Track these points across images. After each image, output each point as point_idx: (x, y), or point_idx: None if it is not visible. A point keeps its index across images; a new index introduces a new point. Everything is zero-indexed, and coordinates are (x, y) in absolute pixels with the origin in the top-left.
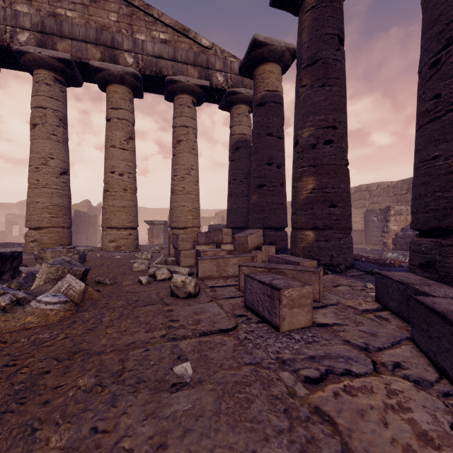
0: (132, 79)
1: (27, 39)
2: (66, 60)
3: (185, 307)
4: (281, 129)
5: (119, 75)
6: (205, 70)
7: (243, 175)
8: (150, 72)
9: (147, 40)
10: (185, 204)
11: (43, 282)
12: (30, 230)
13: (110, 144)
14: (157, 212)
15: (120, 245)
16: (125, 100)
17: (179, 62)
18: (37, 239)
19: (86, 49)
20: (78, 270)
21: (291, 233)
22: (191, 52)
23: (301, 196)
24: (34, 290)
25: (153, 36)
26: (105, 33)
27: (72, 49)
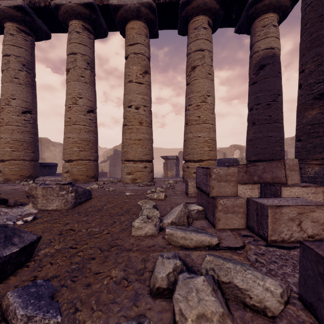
0: (146, 11)
1: None
2: (90, 4)
3: None
4: None
5: (135, 8)
6: None
7: (271, 97)
8: None
9: None
10: (200, 135)
11: None
12: (65, 162)
13: (127, 79)
14: (170, 151)
15: (136, 178)
16: (141, 35)
17: None
18: (69, 170)
19: None
20: None
21: None
22: None
23: None
24: None
25: None
26: None
27: None
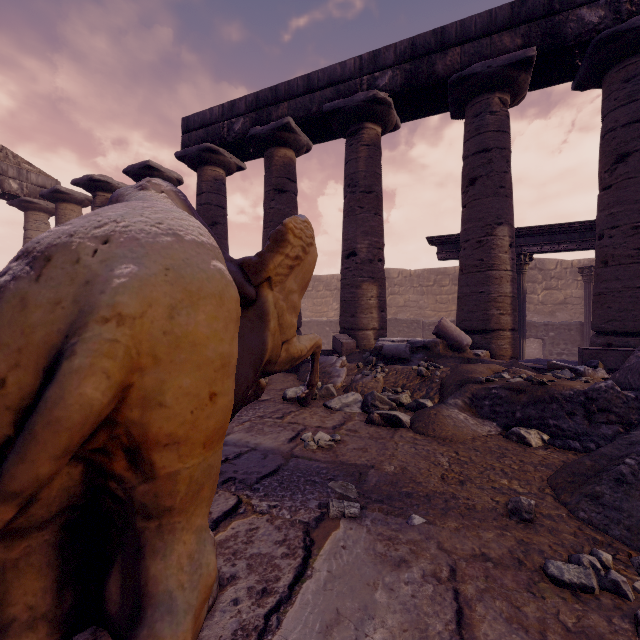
0: None
1: None
2: None
3: None
4: None
5: None
6: None
7: None
8: None
9: None
10: None
11: None
12: None
13: None
14: None
15: None
16: None
17: None
18: None
19: None
20: None
21: None
22: None
23: None
24: None
25: None
26: None
27: None
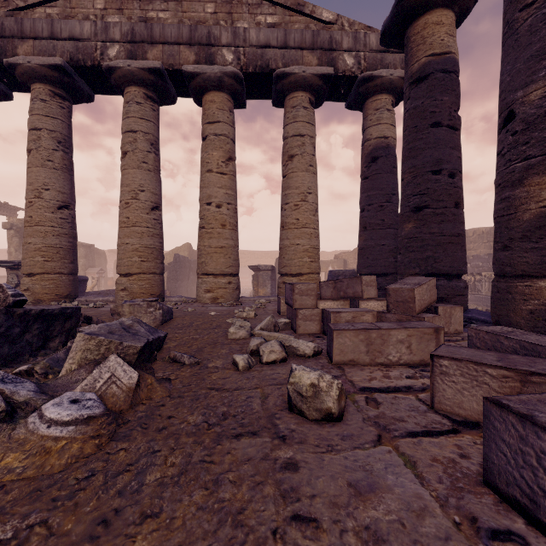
0: (231, 82)
1: (117, 53)
2: (156, 70)
3: (323, 457)
4: (456, 114)
5: (217, 78)
6: (327, 53)
7: (384, 198)
8: (254, 68)
9: (250, 27)
10: (299, 242)
11: (77, 364)
12: (121, 277)
13: (205, 168)
14: (263, 256)
15: (218, 297)
16: (224, 111)
17: (291, 48)
18: (127, 287)
19: (179, 52)
20: (131, 345)
21: (498, 283)
22: (308, 32)
23: (525, 214)
24: (59, 380)
25: (257, 22)
26: (199, 28)
27: (163, 55)
